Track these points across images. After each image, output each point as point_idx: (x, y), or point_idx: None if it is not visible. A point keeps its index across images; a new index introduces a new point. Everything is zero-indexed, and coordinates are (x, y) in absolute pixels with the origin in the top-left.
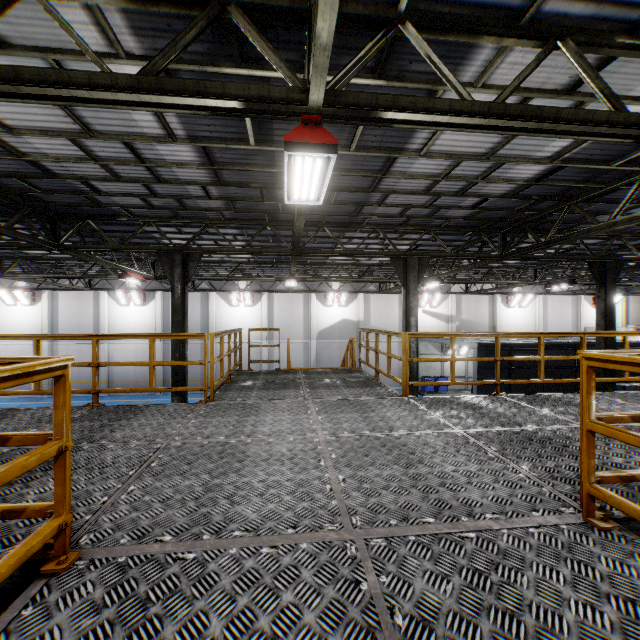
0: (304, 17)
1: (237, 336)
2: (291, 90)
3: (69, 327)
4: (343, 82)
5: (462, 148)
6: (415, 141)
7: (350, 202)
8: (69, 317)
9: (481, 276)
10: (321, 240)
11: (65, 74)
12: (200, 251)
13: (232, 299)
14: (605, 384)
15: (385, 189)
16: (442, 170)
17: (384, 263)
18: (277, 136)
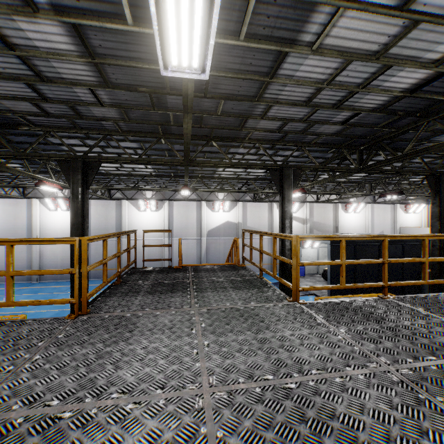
0: None
1: (145, 234)
2: None
3: (6, 228)
4: None
5: (356, 43)
6: (310, 29)
7: (236, 114)
8: (6, 220)
9: (329, 189)
10: (209, 155)
11: None
12: (99, 159)
13: (140, 206)
14: (439, 274)
15: (269, 99)
16: (327, 75)
17: (259, 178)
18: None
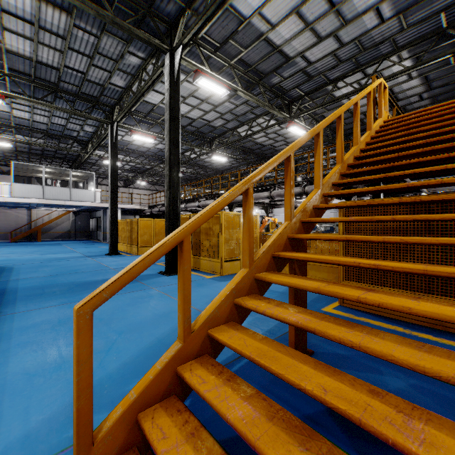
0: None
1: None
2: None
3: None
4: None
5: None
6: None
7: None
8: None
9: None
10: None
11: (395, 73)
12: None
13: None
14: None
15: None
16: None
17: None
18: None
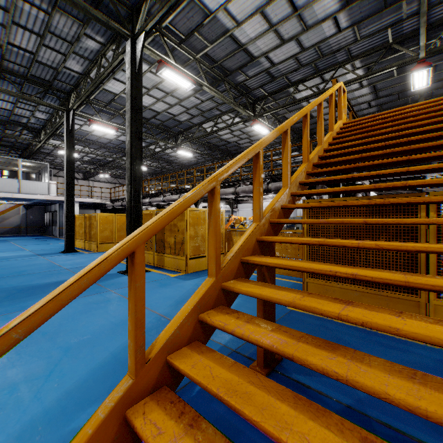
0: (417, 34)
1: None
2: (412, 57)
3: None
4: (432, 46)
5: None
6: None
7: None
8: None
9: None
10: None
11: (349, 81)
12: None
13: None
14: None
15: None
16: None
17: None
18: (407, 68)
